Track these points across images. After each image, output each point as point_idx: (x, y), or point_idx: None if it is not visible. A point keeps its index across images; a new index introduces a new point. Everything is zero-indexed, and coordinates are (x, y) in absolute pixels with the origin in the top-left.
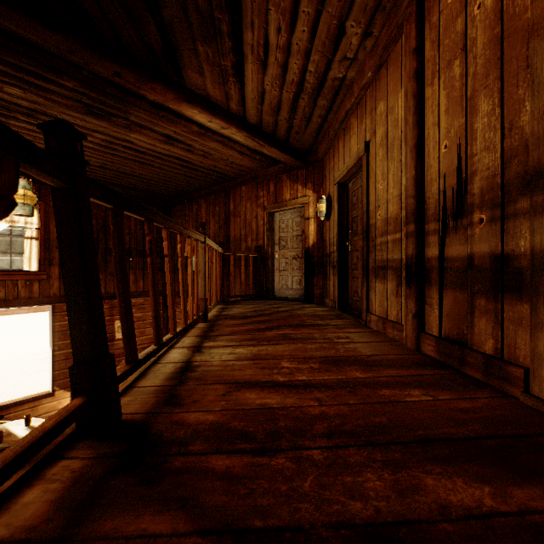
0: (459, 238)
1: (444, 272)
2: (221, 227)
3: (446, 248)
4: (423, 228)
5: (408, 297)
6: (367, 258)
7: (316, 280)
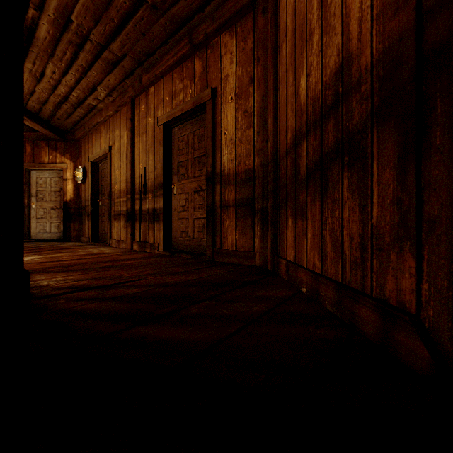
0: (146, 202)
1: (141, 215)
2: None
3: (142, 206)
4: (135, 197)
5: (128, 227)
6: (110, 210)
7: (74, 225)
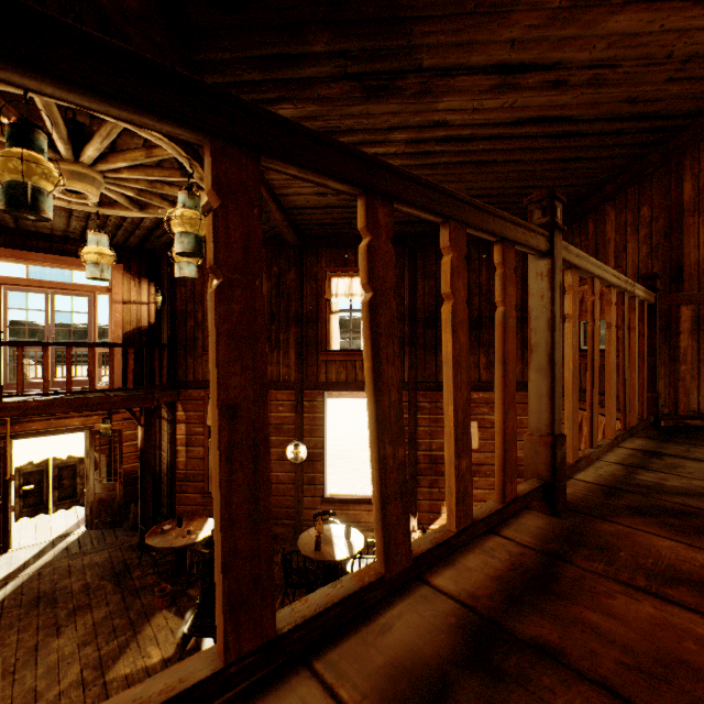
0: None
1: None
2: (654, 249)
3: None
4: None
5: None
6: None
7: None
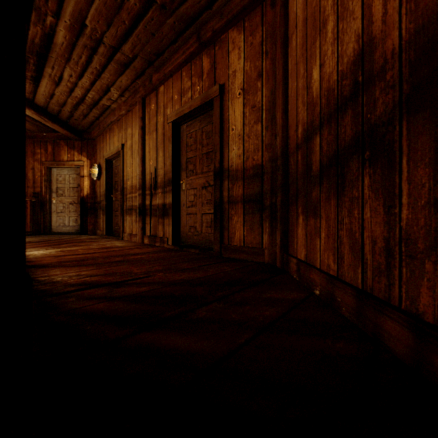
0: (156, 197)
1: (152, 210)
2: None
3: (152, 201)
4: (145, 192)
5: (139, 221)
6: (123, 205)
7: (90, 219)
